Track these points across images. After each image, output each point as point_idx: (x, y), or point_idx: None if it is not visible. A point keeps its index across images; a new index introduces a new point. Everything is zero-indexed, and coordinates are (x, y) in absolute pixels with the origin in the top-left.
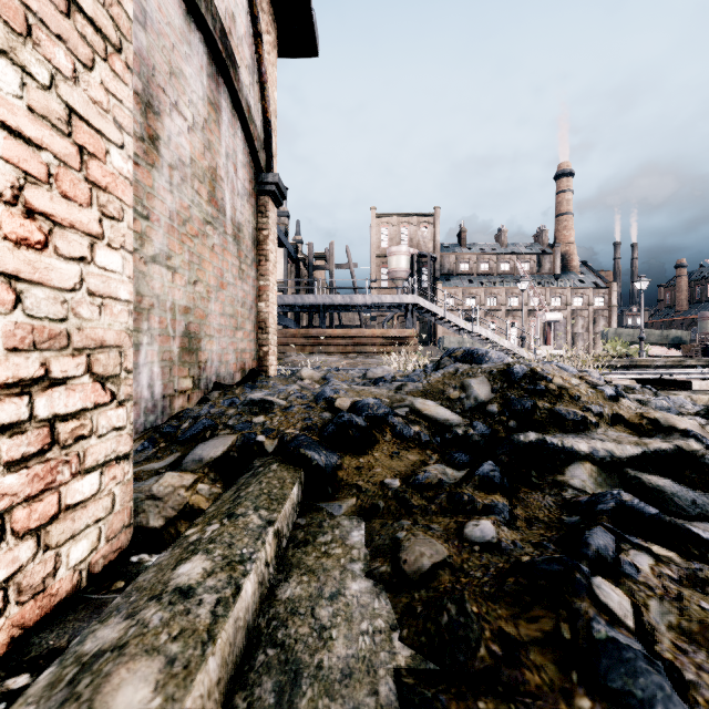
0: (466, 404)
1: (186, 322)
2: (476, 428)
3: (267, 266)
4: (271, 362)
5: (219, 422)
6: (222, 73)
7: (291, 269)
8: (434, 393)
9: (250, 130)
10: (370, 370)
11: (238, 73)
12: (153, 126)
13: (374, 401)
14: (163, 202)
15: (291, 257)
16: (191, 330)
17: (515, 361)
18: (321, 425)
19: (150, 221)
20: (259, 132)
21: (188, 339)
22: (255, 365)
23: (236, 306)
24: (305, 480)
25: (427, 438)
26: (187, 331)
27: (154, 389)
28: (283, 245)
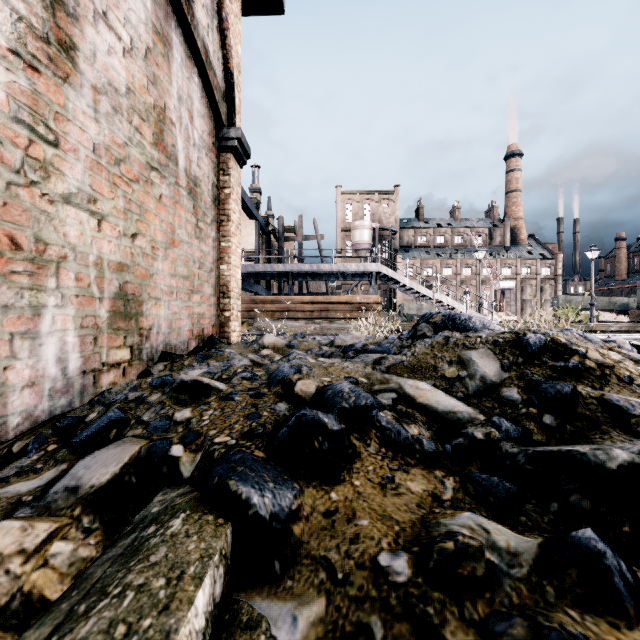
0: (471, 387)
1: (121, 282)
2: (501, 428)
3: (229, 226)
4: (234, 328)
5: (132, 415)
6: (172, 3)
7: (263, 241)
8: (423, 370)
9: (208, 76)
10: (338, 337)
11: (192, 8)
12: (66, 30)
13: (350, 387)
14: (83, 130)
15: (262, 229)
16: (127, 291)
17: (524, 329)
18: (272, 427)
19: (60, 149)
20: (220, 83)
21: (124, 302)
22: (216, 331)
23: (192, 267)
24: (233, 544)
25: (432, 447)
26: (122, 292)
27: (67, 364)
28: (254, 217)
